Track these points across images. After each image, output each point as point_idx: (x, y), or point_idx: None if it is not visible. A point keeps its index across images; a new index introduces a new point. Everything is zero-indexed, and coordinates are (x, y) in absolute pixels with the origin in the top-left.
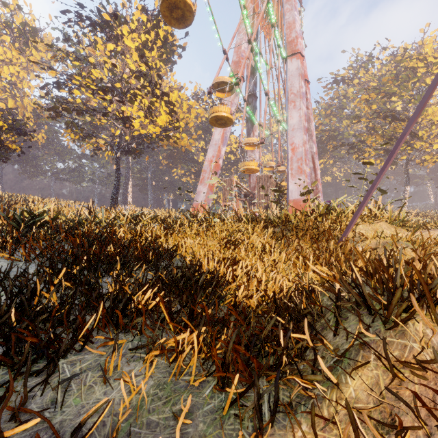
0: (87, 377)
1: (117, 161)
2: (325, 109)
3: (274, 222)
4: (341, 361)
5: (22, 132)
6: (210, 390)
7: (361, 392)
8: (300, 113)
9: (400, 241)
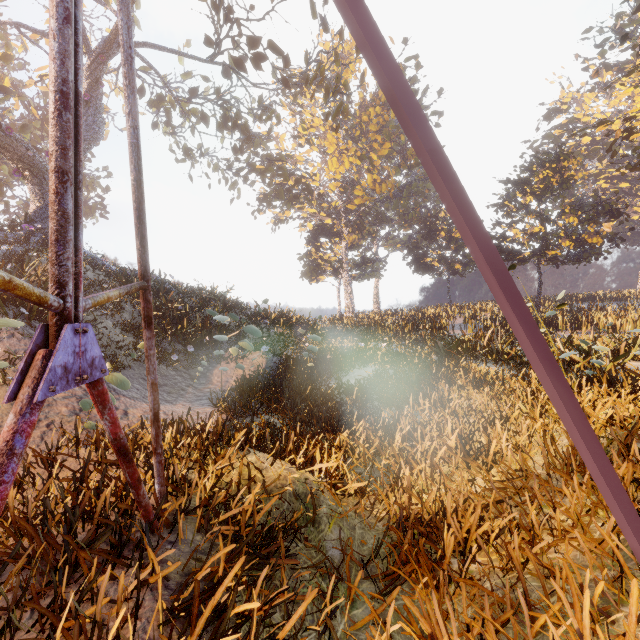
0: None
1: None
2: None
3: None
4: None
5: (614, 213)
6: None
7: None
8: None
9: None
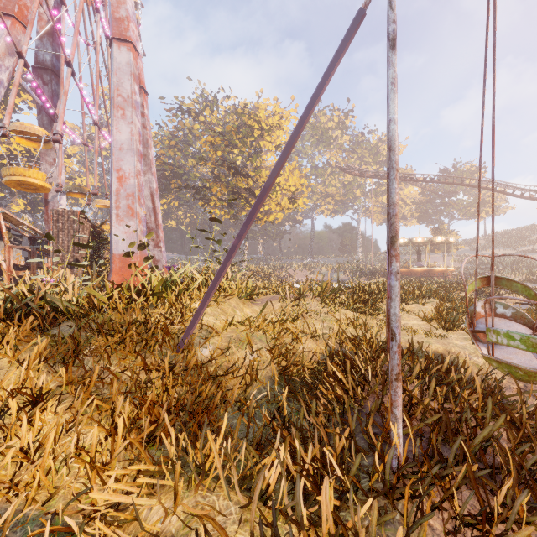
0: None
1: None
2: (169, 138)
3: (66, 310)
4: None
5: None
6: None
7: None
8: (133, 129)
9: (254, 335)
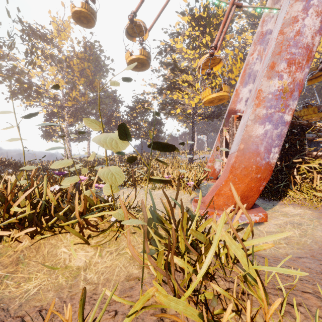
0: None
1: (192, 128)
2: None
3: None
4: None
5: (161, 124)
6: None
7: None
8: None
9: None
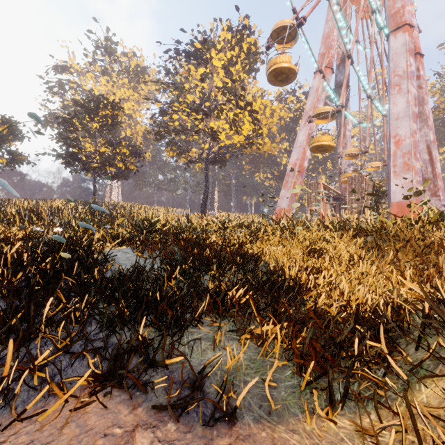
0: (201, 344)
1: (206, 172)
2: None
3: (367, 230)
4: (417, 371)
5: (137, 155)
6: (290, 372)
7: (433, 399)
8: (408, 97)
9: None
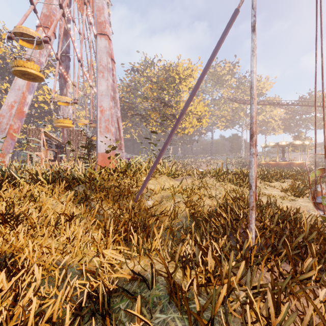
0: None
1: None
2: (126, 87)
3: (79, 179)
4: None
5: None
6: None
7: None
8: (108, 83)
9: (176, 195)
